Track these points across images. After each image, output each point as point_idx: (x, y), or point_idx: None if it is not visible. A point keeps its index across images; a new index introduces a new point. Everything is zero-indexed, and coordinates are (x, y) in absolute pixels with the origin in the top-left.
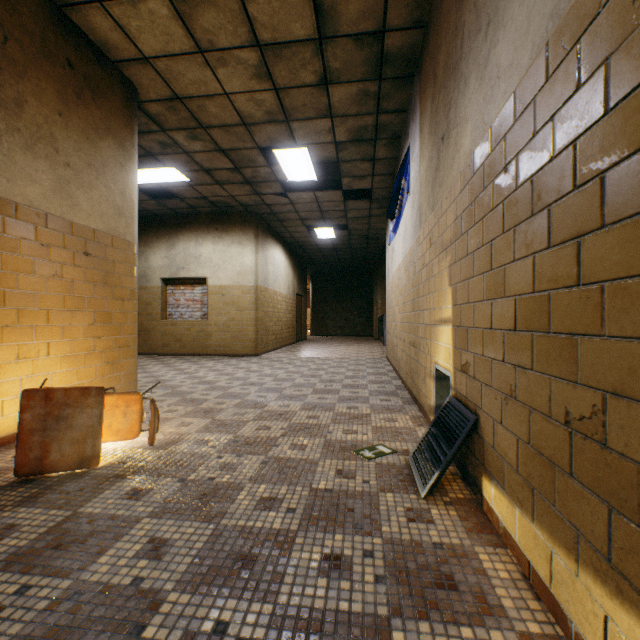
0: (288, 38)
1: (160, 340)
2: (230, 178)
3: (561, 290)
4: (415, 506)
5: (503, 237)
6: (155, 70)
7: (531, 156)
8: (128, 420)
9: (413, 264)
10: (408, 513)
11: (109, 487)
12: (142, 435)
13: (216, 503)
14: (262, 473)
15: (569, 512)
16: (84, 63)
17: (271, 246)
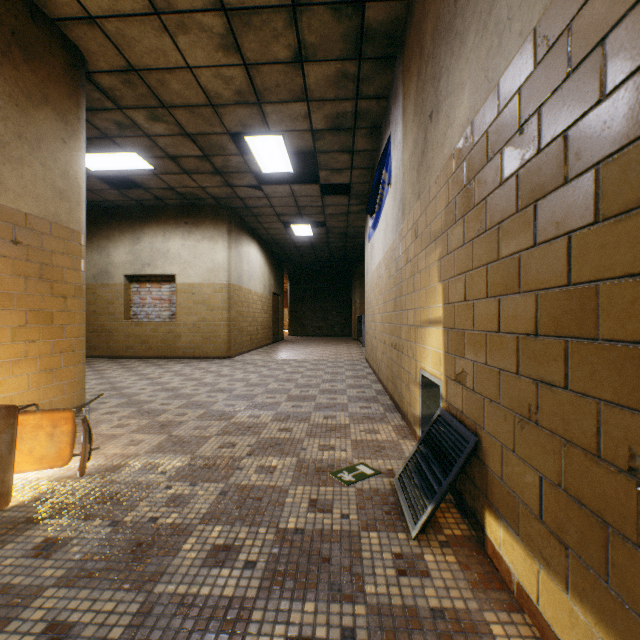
0: (257, 2)
1: (123, 342)
2: (199, 167)
3: (621, 280)
4: (405, 550)
5: (517, 217)
6: (104, 33)
7: (564, 103)
8: (56, 443)
9: (395, 260)
10: (397, 562)
11: (14, 538)
12: (78, 459)
13: (153, 558)
14: (219, 508)
15: (637, 600)
16: (12, 15)
17: (245, 242)
